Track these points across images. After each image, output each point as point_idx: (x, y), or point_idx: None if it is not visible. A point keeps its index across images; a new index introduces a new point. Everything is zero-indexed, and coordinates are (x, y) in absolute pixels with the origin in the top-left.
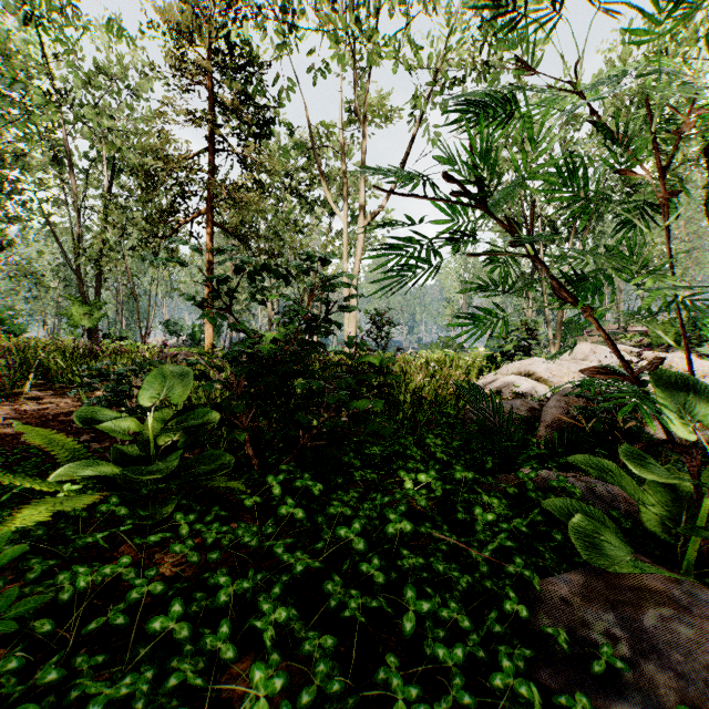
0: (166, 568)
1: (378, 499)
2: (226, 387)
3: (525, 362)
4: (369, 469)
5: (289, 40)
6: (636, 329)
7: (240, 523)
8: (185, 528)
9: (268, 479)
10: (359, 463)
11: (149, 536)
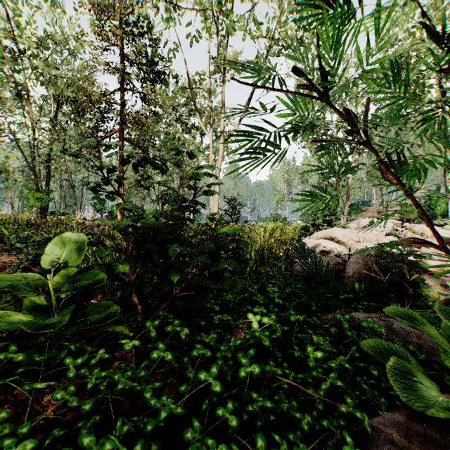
0: (51, 411)
1: (232, 341)
2: (117, 251)
3: (329, 231)
4: (225, 311)
5: (174, 19)
6: (393, 209)
7: (121, 363)
8: (72, 372)
9: (146, 324)
10: (218, 308)
11: (35, 384)
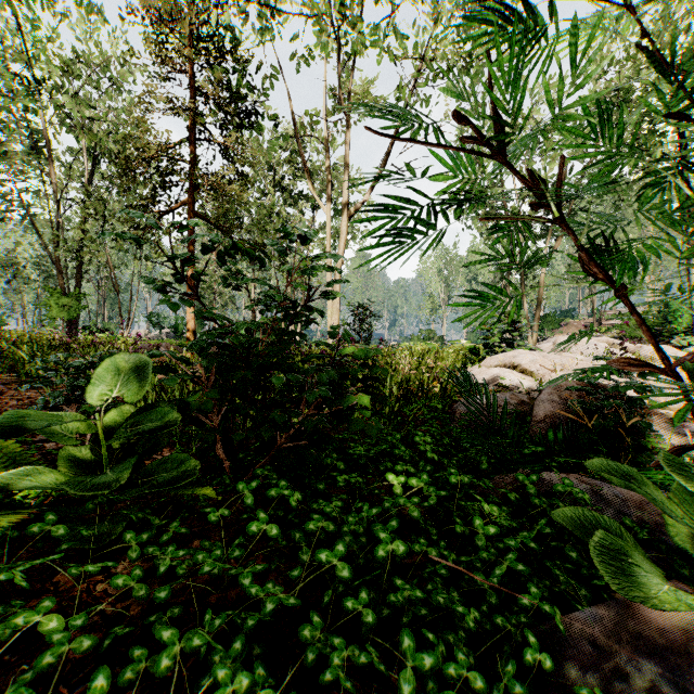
0: (108, 604)
1: (364, 510)
2: (194, 381)
3: (509, 354)
4: (353, 470)
5: (272, 31)
6: (609, 322)
7: (204, 541)
8: (136, 551)
9: (239, 486)
10: (343, 465)
11: (86, 566)
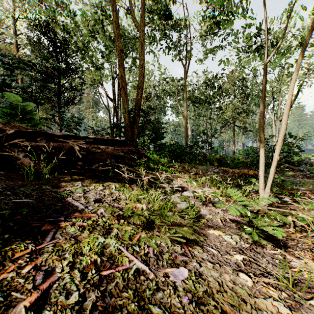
0: None
1: None
2: None
3: None
4: None
5: (256, 78)
6: None
7: None
8: None
9: None
10: None
11: None
